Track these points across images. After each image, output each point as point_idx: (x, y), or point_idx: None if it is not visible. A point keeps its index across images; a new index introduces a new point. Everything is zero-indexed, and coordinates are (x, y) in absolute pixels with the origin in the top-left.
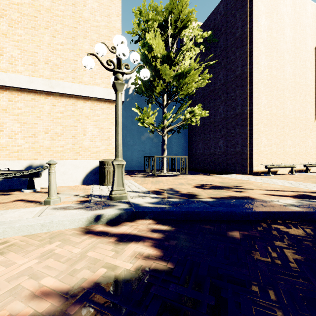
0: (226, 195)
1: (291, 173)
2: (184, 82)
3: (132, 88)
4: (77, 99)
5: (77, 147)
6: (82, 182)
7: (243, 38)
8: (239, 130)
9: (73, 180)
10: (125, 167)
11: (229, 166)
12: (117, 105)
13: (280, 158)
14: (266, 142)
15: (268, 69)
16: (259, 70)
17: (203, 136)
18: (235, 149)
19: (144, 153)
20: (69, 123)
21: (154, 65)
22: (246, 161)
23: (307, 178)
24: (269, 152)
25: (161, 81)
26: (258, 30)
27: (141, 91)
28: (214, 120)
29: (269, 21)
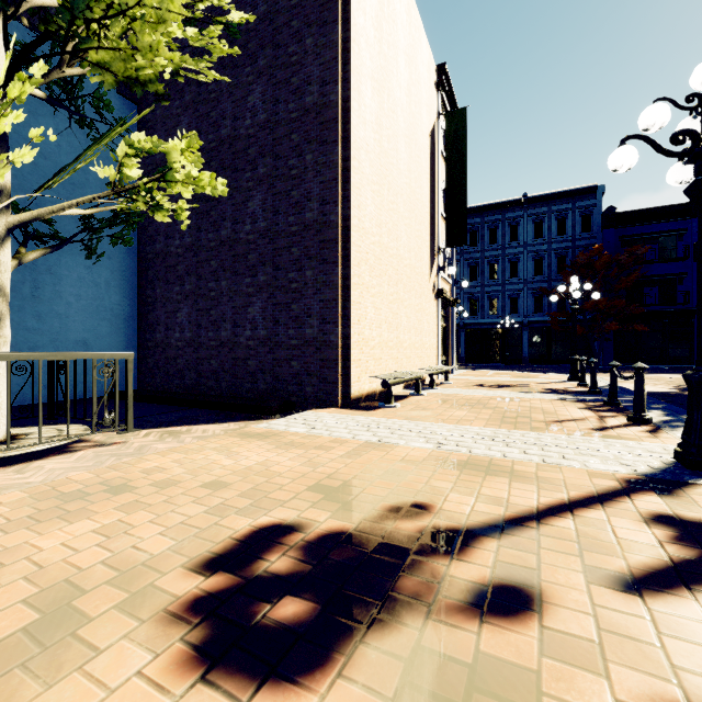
0: None
1: (416, 392)
2: None
3: None
4: None
5: None
6: None
7: None
8: (313, 273)
9: None
10: None
11: (284, 382)
12: None
13: (393, 358)
14: (374, 317)
15: (376, 127)
16: (362, 116)
17: (194, 285)
18: (301, 331)
19: None
20: None
21: None
22: (336, 368)
23: (466, 407)
24: (379, 343)
25: None
26: (362, 3)
27: None
28: (232, 236)
29: (378, 4)
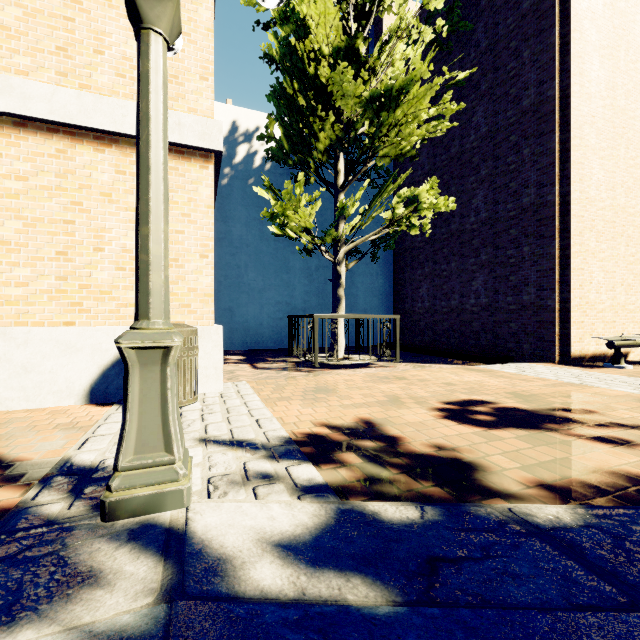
0: (597, 470)
1: None
2: (392, 119)
3: (262, 153)
4: (75, 139)
5: (73, 288)
6: (87, 396)
7: (542, 10)
8: (530, 248)
9: (59, 391)
10: (244, 342)
11: (503, 340)
12: (142, 88)
13: (634, 321)
14: (603, 280)
15: (606, 92)
16: (586, 93)
17: (431, 268)
18: (519, 297)
19: (290, 309)
20: (48, 213)
21: (314, 75)
22: (552, 329)
23: None
24: (610, 306)
25: (331, 116)
26: None
27: (282, 151)
28: (459, 228)
29: None
